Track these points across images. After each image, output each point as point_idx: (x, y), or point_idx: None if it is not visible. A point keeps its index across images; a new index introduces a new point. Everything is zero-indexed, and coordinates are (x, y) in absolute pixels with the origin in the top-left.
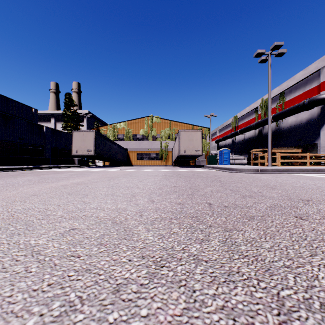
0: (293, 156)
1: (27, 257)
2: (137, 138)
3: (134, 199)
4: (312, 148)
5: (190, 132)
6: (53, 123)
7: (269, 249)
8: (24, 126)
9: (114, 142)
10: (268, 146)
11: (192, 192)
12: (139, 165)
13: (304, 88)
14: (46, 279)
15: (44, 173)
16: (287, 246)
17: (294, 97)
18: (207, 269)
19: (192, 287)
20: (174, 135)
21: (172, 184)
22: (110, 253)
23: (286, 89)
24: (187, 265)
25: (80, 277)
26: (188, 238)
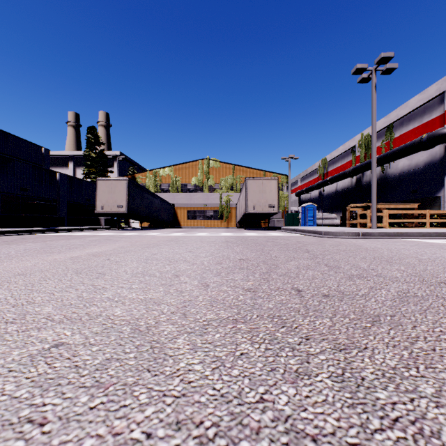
0: (405, 214)
1: None
2: (188, 189)
3: (176, 281)
4: (432, 203)
5: (261, 180)
6: (71, 169)
7: (437, 398)
8: (29, 172)
9: (155, 195)
10: (372, 200)
11: (267, 269)
12: (191, 227)
13: (422, 119)
14: None
15: (53, 239)
16: None
17: (406, 131)
18: None
19: None
20: (240, 185)
21: (237, 256)
22: (112, 411)
23: (395, 121)
24: None
25: None
26: (269, 369)
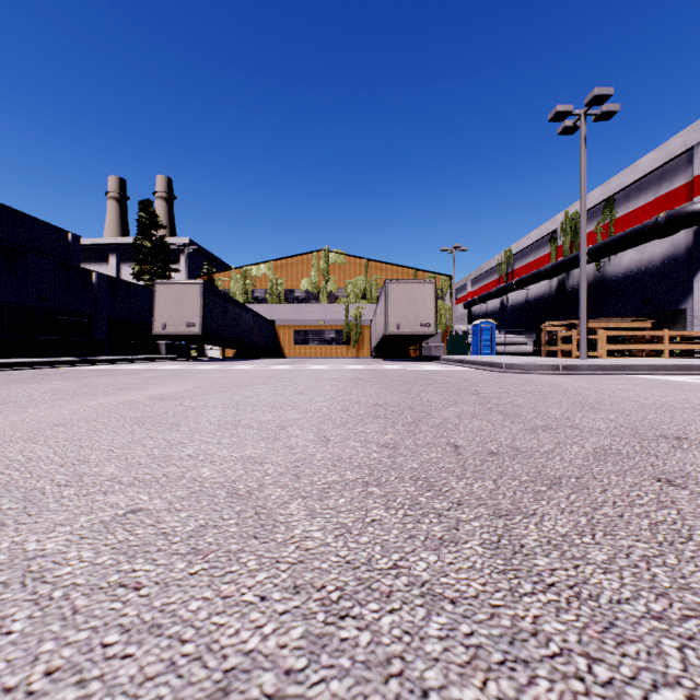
0: (633, 336)
1: (8, 588)
2: (296, 297)
3: (283, 434)
4: (675, 319)
5: (409, 284)
6: (113, 266)
7: (607, 565)
8: (50, 272)
9: (244, 307)
10: (580, 315)
11: (414, 419)
12: (300, 357)
13: (658, 189)
14: (46, 654)
15: (90, 375)
16: (649, 556)
17: (635, 208)
18: (456, 626)
19: (419, 681)
20: (376, 291)
21: (370, 399)
22: (217, 576)
23: (617, 192)
24: (406, 613)
25: (132, 647)
26: (407, 537)
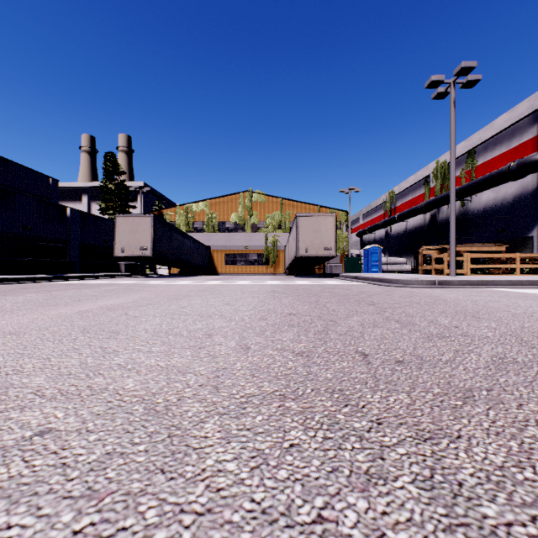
0: (490, 258)
1: None
2: (227, 228)
3: (209, 342)
4: (523, 245)
5: (315, 217)
6: (85, 203)
7: None
8: (33, 207)
9: (186, 235)
10: (450, 241)
11: (324, 327)
12: (230, 274)
13: (510, 143)
14: None
15: (60, 288)
16: None
17: (491, 158)
18: None
19: None
20: (289, 223)
21: (285, 309)
22: (105, 537)
23: (477, 145)
24: None
25: None
26: (329, 470)
